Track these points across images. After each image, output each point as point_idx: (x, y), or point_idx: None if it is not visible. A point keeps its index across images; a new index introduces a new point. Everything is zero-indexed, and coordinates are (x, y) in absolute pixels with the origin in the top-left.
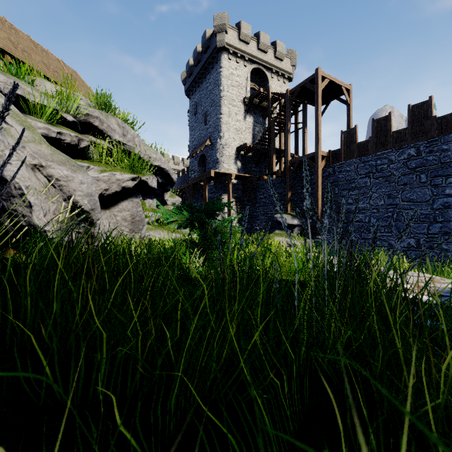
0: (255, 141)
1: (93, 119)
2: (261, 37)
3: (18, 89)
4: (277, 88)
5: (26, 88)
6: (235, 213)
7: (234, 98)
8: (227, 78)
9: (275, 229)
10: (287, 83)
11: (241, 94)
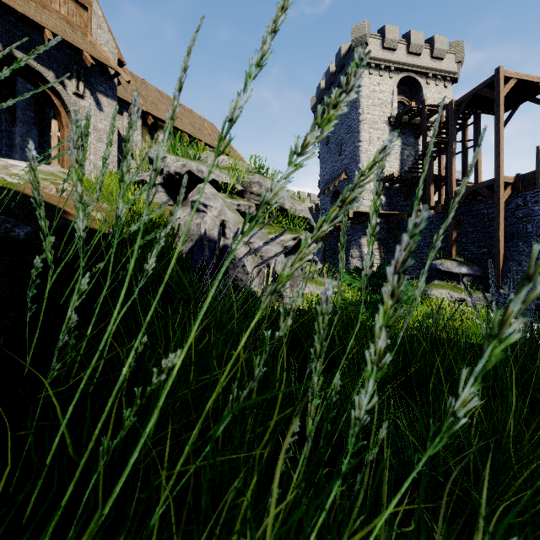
0: (403, 168)
1: (254, 184)
2: (412, 37)
3: (212, 174)
4: (434, 96)
5: (216, 172)
6: (378, 258)
7: (376, 120)
8: (367, 97)
9: (434, 279)
10: (450, 87)
11: (385, 114)
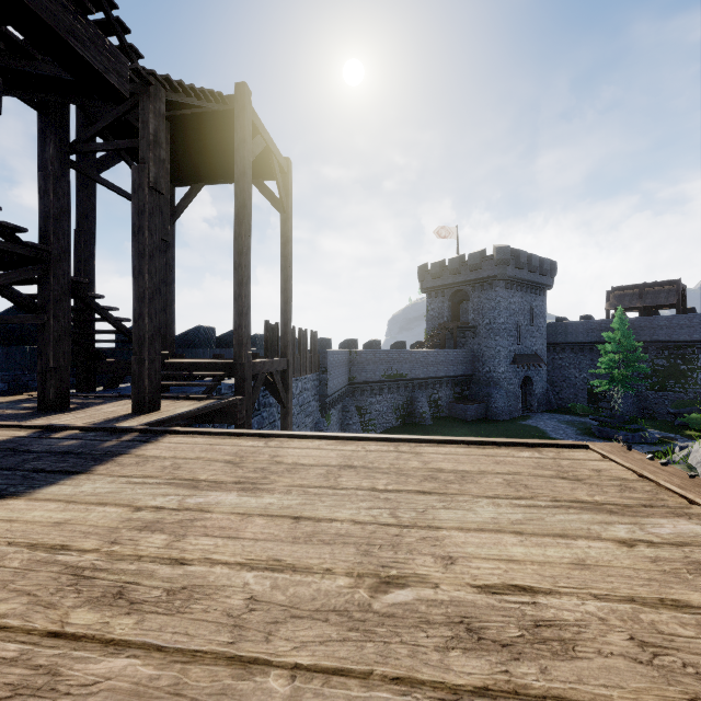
0: None
1: None
2: None
3: None
4: None
5: None
6: None
7: None
8: None
9: None
10: None
11: None
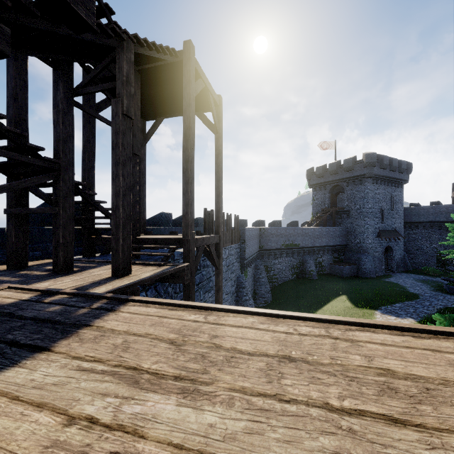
0: None
1: None
2: None
3: None
4: None
5: None
6: None
7: None
8: None
9: None
10: None
11: None
